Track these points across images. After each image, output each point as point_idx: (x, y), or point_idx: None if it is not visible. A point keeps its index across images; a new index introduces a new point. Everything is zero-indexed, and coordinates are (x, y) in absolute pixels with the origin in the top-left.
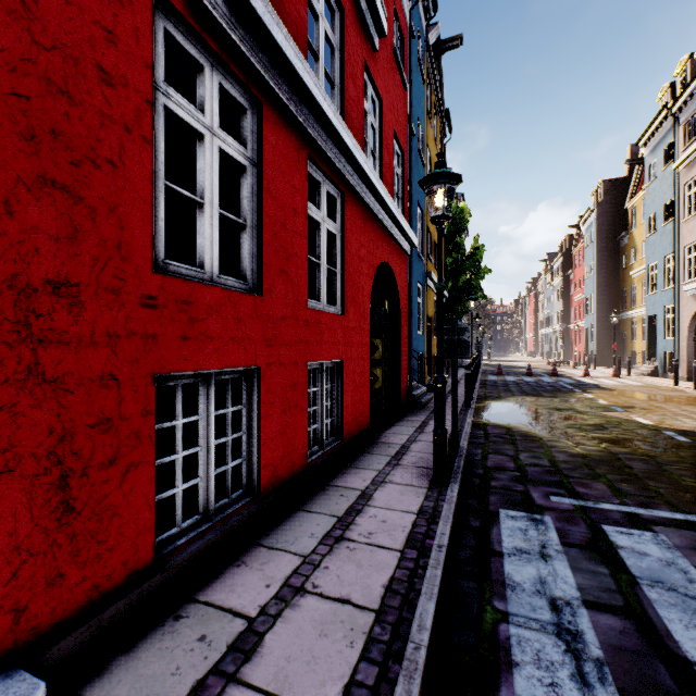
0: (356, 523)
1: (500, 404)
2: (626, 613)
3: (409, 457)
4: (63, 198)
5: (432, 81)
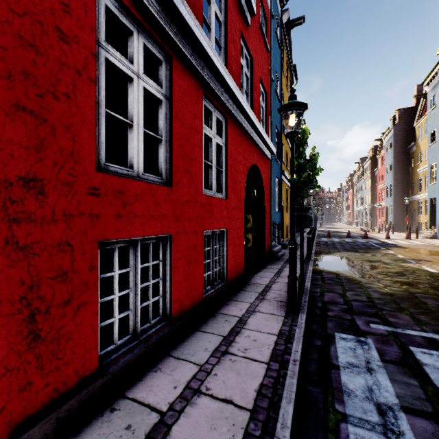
0: (235, 341)
1: (330, 257)
2: (435, 418)
3: (271, 293)
4: (31, 119)
5: (284, 46)
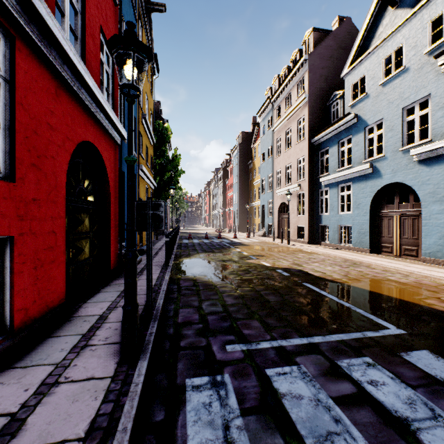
0: None
1: (190, 260)
2: None
3: (103, 331)
4: None
5: (144, 26)
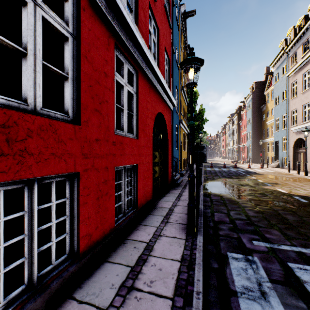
0: (142, 272)
1: (215, 182)
2: None
3: (173, 216)
4: None
5: (182, 30)
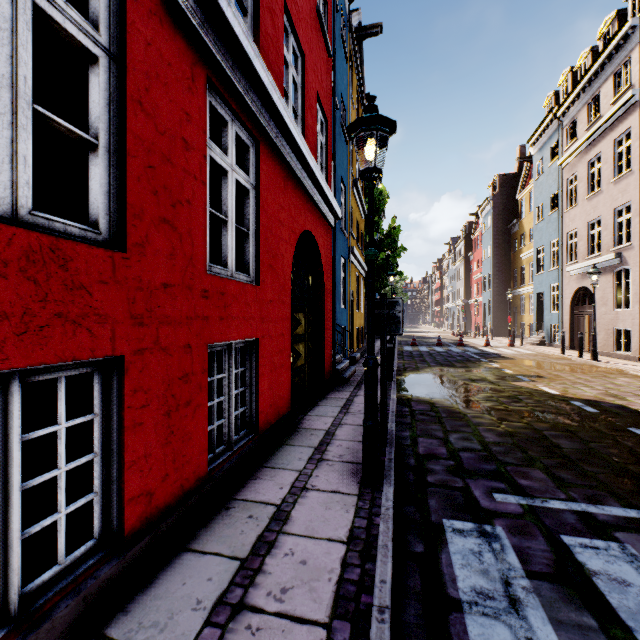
0: (265, 570)
1: (419, 375)
2: None
3: (334, 448)
4: None
5: (354, 63)
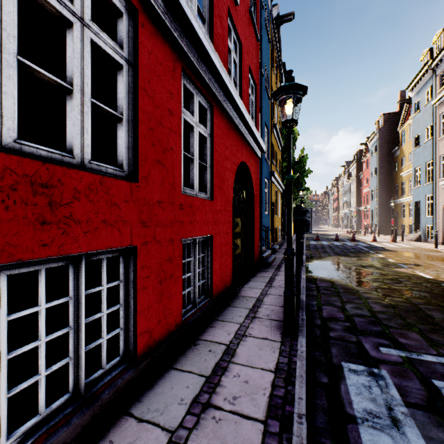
0: (221, 385)
1: (322, 262)
2: None
3: (263, 310)
4: None
5: (274, 42)
